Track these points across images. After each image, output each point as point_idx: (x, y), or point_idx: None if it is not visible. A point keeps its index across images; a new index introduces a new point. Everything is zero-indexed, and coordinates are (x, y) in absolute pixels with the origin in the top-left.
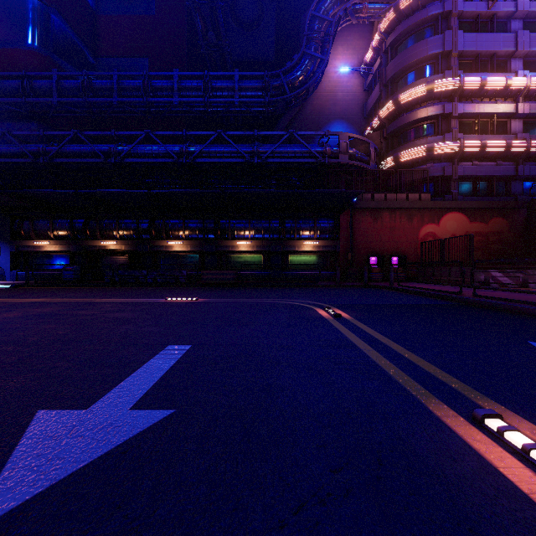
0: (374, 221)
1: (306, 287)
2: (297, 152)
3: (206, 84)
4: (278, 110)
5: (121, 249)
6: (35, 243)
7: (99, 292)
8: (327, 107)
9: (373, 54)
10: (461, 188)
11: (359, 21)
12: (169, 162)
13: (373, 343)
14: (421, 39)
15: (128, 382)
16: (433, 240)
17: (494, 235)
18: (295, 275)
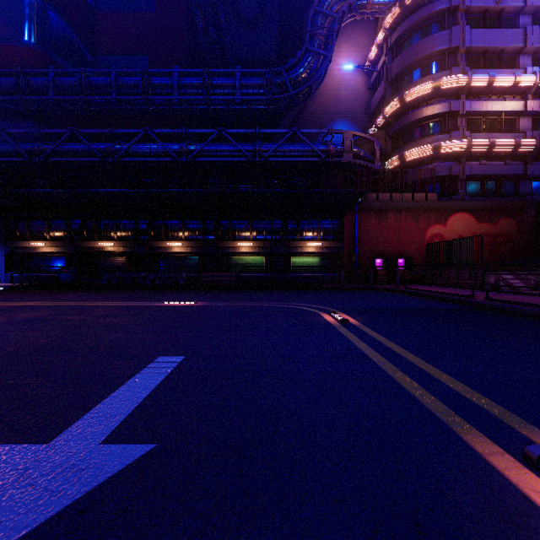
0: (379, 222)
1: (310, 290)
2: (300, 150)
3: (206, 81)
4: (280, 108)
5: (118, 251)
6: (31, 244)
7: (94, 295)
8: (331, 106)
9: (377, 51)
10: (468, 188)
11: (363, 18)
12: (168, 162)
13: (387, 354)
14: (427, 35)
15: (106, 404)
16: (440, 241)
17: (502, 236)
18: (297, 277)
